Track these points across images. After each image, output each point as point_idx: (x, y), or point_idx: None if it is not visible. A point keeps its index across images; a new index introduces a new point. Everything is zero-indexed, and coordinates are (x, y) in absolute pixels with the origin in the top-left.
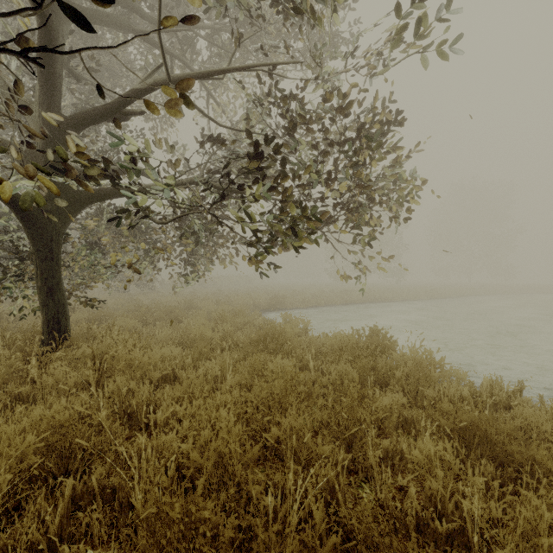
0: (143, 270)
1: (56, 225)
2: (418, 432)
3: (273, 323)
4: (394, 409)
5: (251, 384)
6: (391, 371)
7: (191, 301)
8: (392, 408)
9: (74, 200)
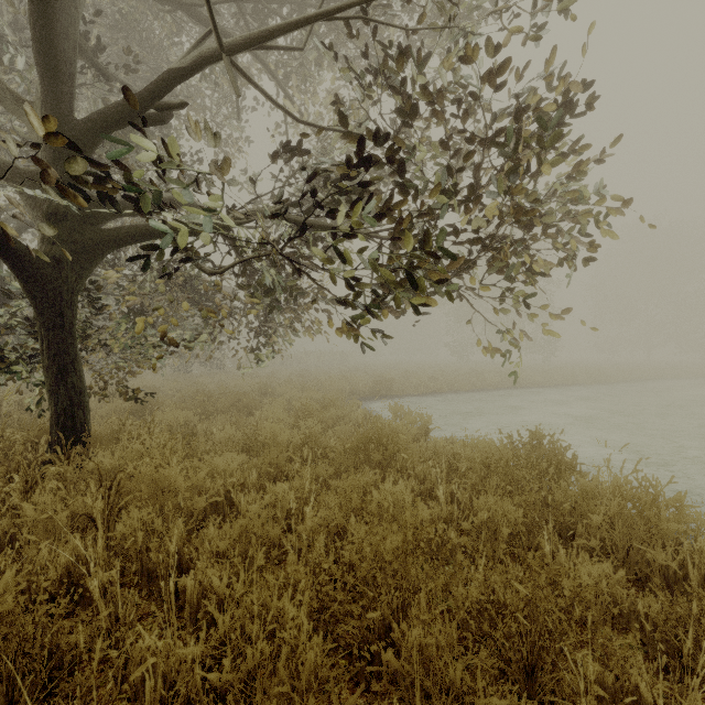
0: (200, 343)
1: (68, 278)
2: (651, 639)
3: (378, 419)
4: (600, 591)
5: (345, 525)
6: (578, 509)
7: (267, 385)
8: (598, 589)
9: (93, 242)
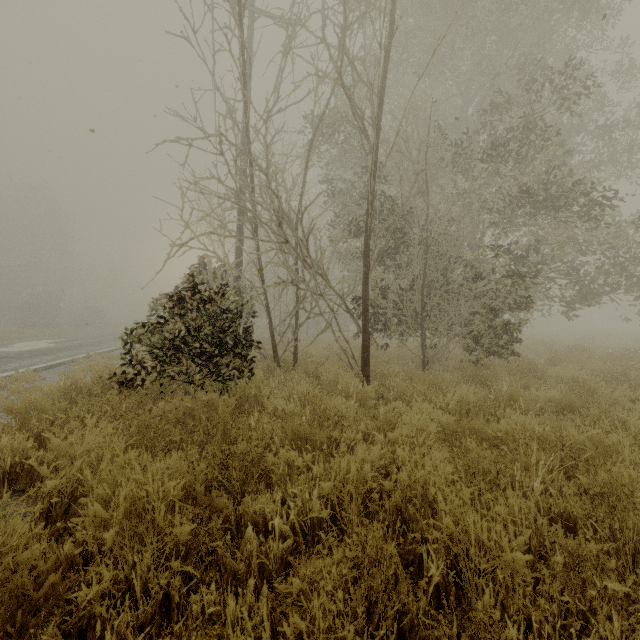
0: None
1: None
2: None
3: None
4: None
5: None
6: None
7: None
8: None
9: None
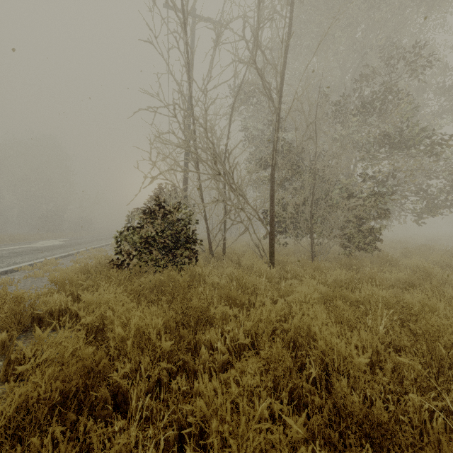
0: None
1: None
2: None
3: None
4: None
5: None
6: None
7: None
8: None
9: None
